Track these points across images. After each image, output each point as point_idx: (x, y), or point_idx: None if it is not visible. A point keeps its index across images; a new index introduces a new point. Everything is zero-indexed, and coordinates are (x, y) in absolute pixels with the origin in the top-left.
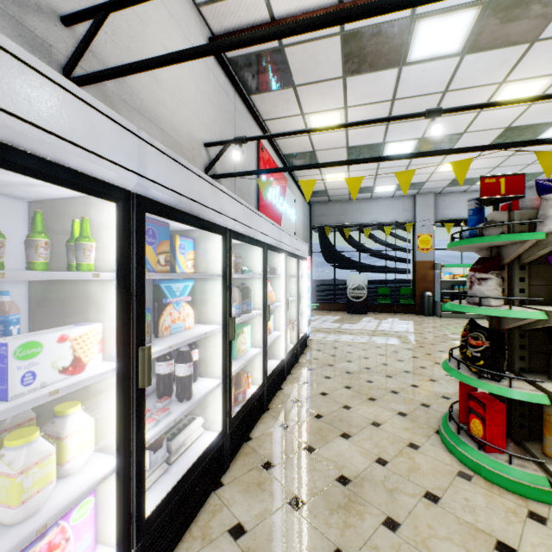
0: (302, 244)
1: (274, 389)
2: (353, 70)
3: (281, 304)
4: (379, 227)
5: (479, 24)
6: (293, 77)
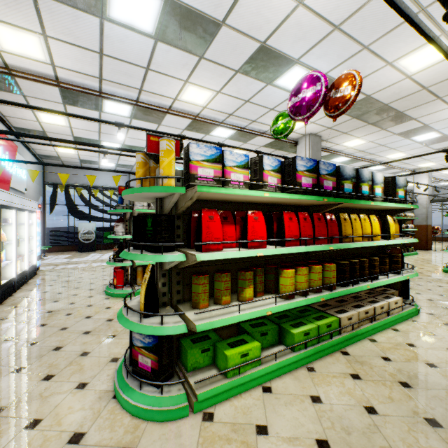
0: (32, 202)
1: (7, 295)
2: (70, 103)
3: (12, 242)
4: (106, 189)
5: (134, 111)
6: (23, 91)
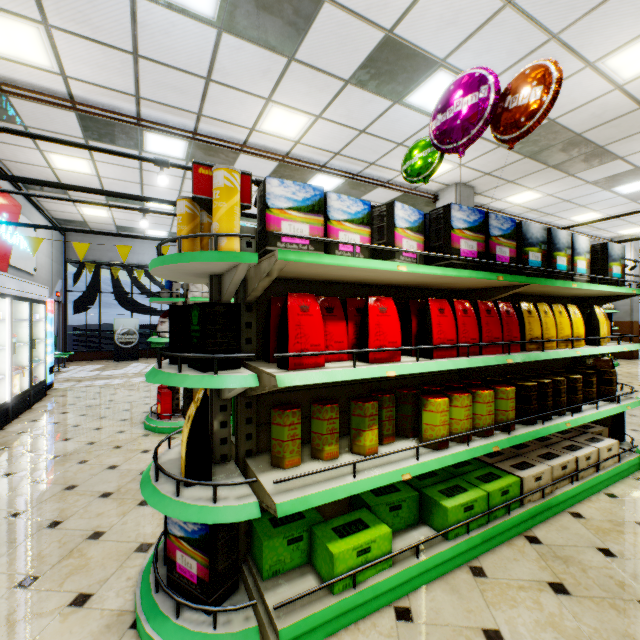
0: (38, 287)
1: None
2: (95, 138)
3: (5, 347)
4: None
5: (191, 150)
6: (23, 119)
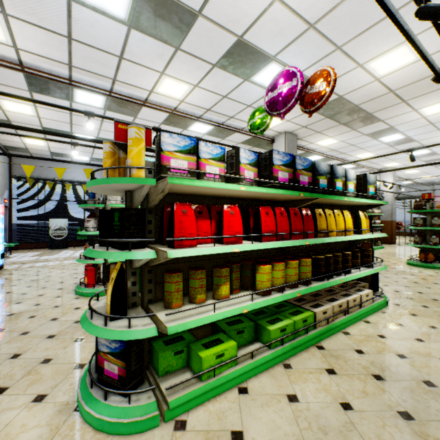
0: None
1: None
2: (37, 91)
3: None
4: (79, 184)
5: (108, 102)
6: None
